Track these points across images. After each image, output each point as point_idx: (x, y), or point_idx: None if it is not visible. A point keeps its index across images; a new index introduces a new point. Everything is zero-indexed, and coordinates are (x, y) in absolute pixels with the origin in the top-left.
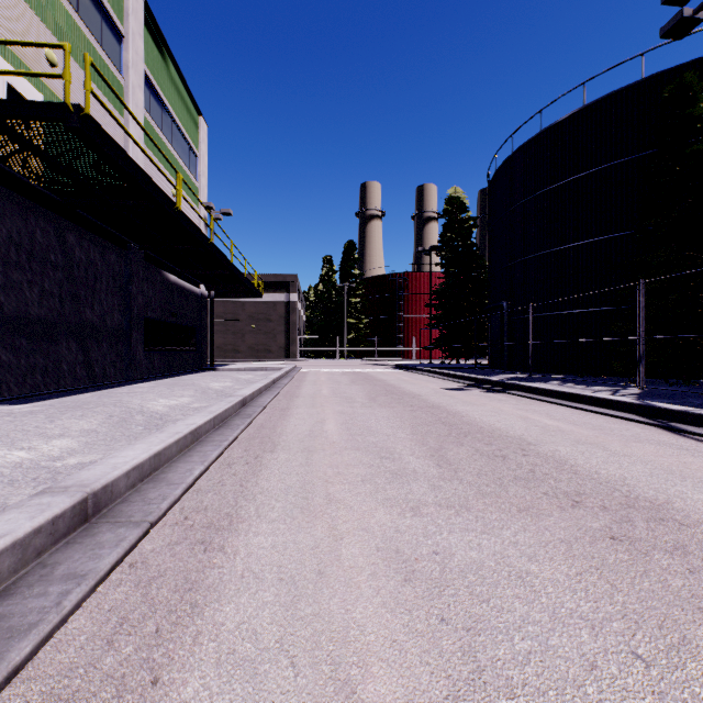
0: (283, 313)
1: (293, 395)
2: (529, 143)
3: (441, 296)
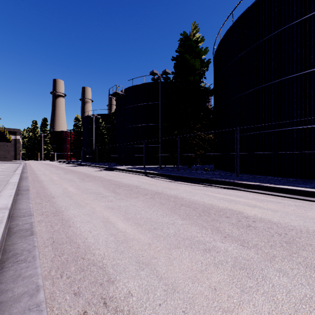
0: (13, 143)
1: (30, 165)
2: (87, 116)
3: (73, 143)
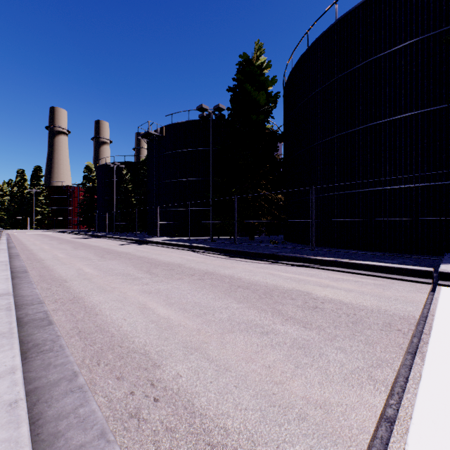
0: None
1: (16, 236)
2: (103, 165)
3: (82, 204)
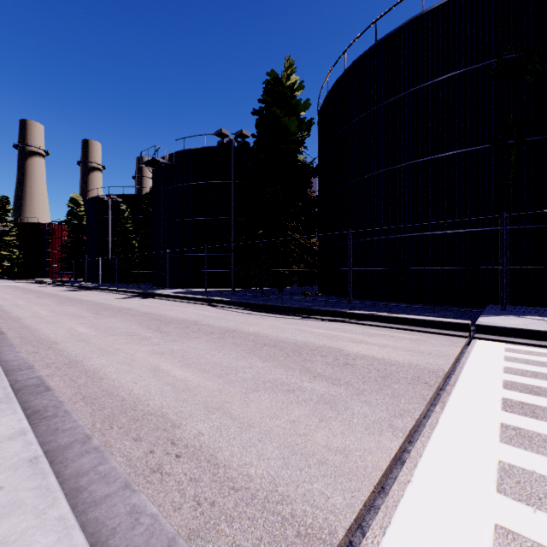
0: None
1: None
2: (95, 198)
3: (66, 247)
